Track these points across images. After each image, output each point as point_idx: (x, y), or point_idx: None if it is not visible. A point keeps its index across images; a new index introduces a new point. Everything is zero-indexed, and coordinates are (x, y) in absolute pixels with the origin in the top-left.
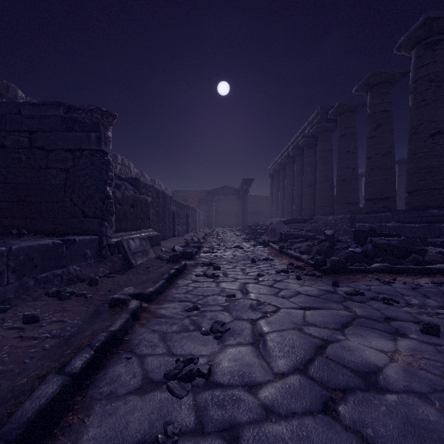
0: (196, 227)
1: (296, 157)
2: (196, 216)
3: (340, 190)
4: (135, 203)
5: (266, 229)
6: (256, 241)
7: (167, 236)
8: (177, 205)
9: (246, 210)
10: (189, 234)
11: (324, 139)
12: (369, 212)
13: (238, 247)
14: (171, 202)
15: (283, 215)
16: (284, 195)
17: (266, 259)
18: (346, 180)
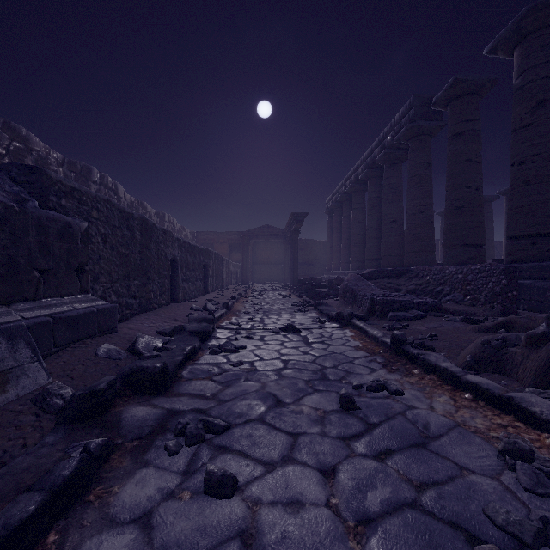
0: (223, 284)
1: (369, 181)
2: (223, 267)
3: (455, 224)
4: (6, 226)
5: (327, 287)
6: (320, 312)
7: (155, 304)
8: (184, 248)
9: (296, 259)
10: (208, 295)
11: (419, 148)
12: (522, 259)
13: (291, 328)
14: (167, 240)
15: (347, 266)
16: (348, 238)
17: (378, 389)
18: (465, 208)
